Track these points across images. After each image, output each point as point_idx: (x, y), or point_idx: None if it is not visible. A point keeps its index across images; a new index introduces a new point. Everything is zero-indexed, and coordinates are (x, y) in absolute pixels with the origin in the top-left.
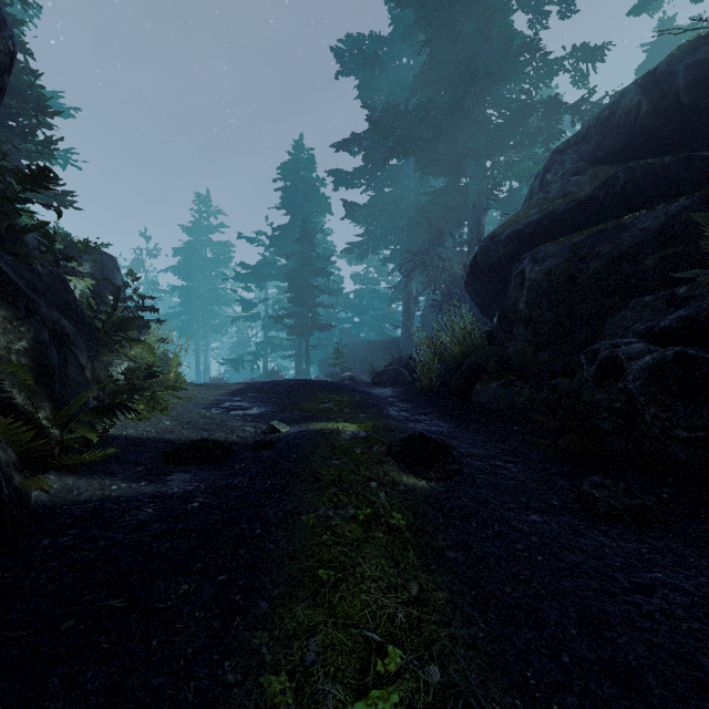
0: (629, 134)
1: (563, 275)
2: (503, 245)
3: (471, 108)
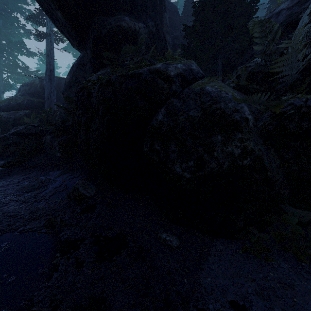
0: (35, 90)
1: (3, 120)
2: None
3: None
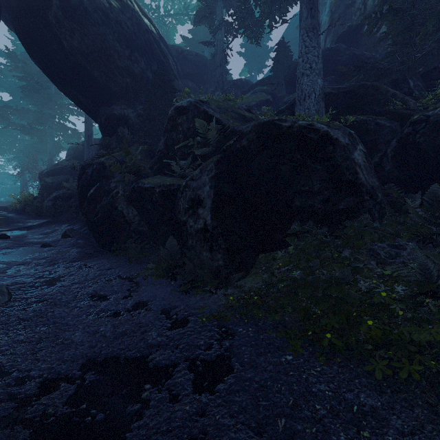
0: (79, 154)
1: (49, 185)
2: (44, 174)
3: (47, 119)
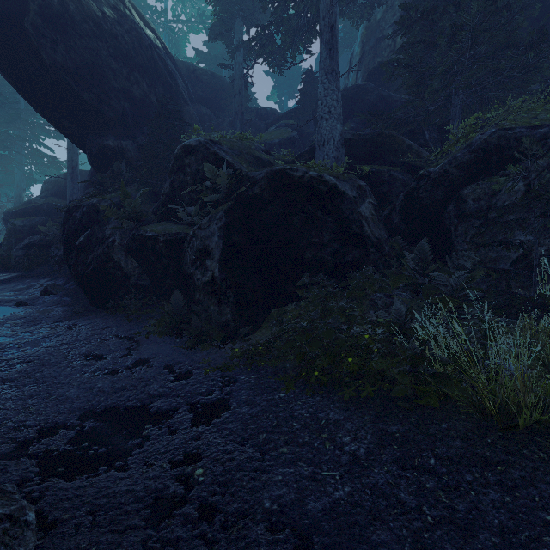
0: (59, 189)
1: (18, 229)
2: (11, 215)
3: (13, 142)
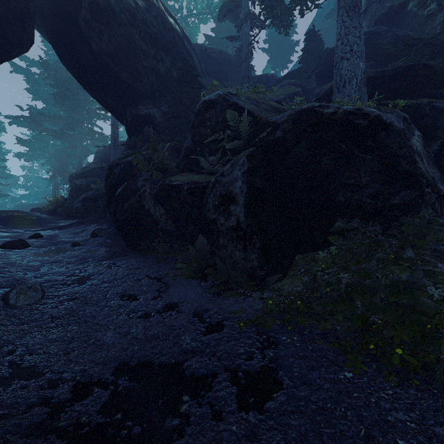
0: (105, 157)
1: (78, 187)
2: (74, 177)
3: (76, 124)
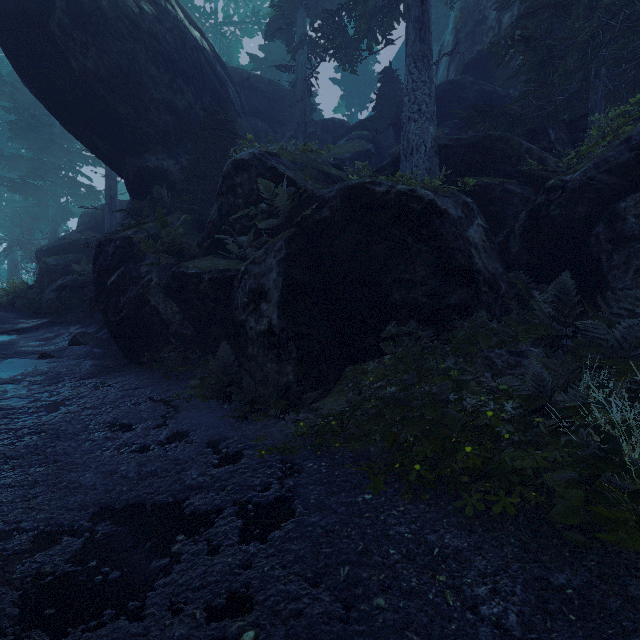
0: (96, 223)
1: (51, 269)
2: (44, 252)
3: (48, 171)
